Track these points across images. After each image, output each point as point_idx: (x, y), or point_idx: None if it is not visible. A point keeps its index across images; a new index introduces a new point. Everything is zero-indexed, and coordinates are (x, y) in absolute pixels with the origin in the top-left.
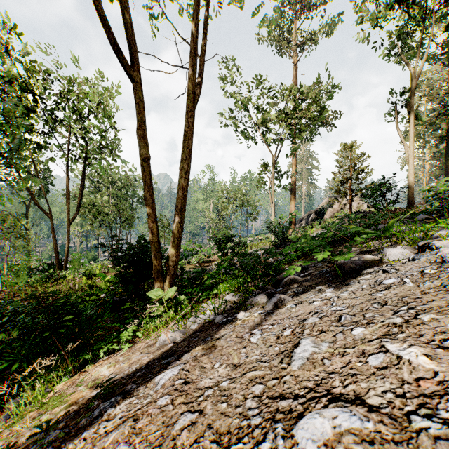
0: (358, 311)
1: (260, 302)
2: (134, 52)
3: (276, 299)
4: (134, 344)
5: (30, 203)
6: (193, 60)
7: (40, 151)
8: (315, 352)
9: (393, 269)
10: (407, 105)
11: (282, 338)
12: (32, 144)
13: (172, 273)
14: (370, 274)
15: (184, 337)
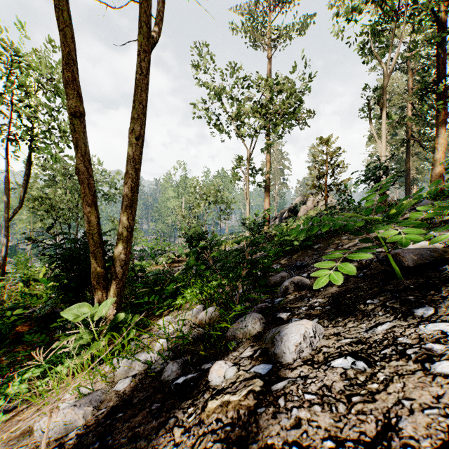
0: None
1: (253, 330)
2: None
3: (299, 335)
4: (27, 406)
5: None
6: None
7: None
8: None
9: None
10: (380, 102)
11: None
12: None
13: (120, 277)
14: None
15: (90, 425)
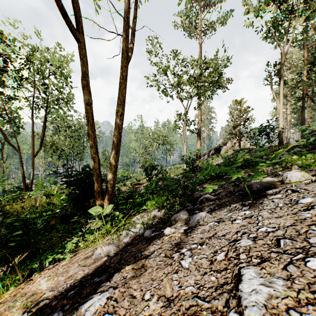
0: (295, 234)
1: (183, 217)
2: (79, 19)
3: (199, 216)
4: (76, 253)
5: (5, 141)
6: (126, 28)
7: (11, 102)
8: (271, 295)
9: (302, 189)
10: (278, 74)
11: (216, 263)
12: (4, 95)
13: (110, 193)
14: (280, 194)
15: (117, 251)
